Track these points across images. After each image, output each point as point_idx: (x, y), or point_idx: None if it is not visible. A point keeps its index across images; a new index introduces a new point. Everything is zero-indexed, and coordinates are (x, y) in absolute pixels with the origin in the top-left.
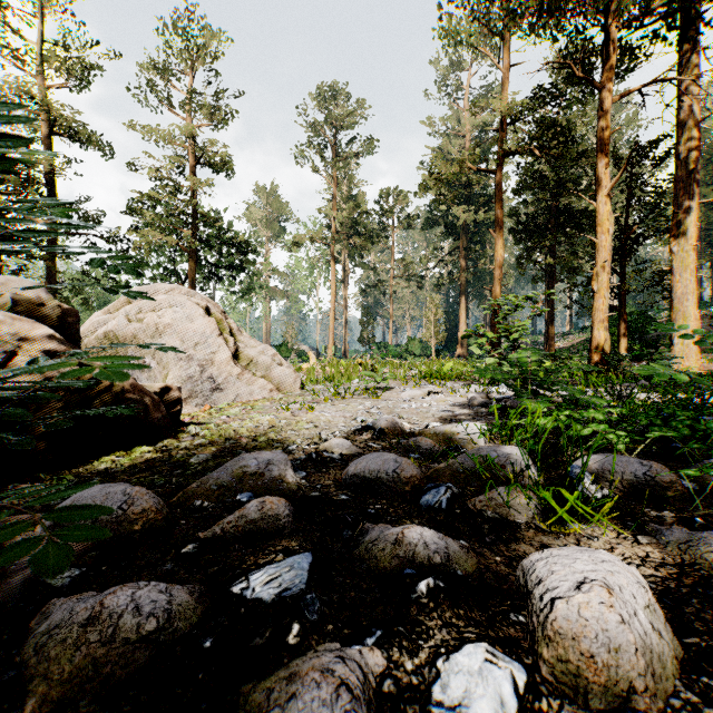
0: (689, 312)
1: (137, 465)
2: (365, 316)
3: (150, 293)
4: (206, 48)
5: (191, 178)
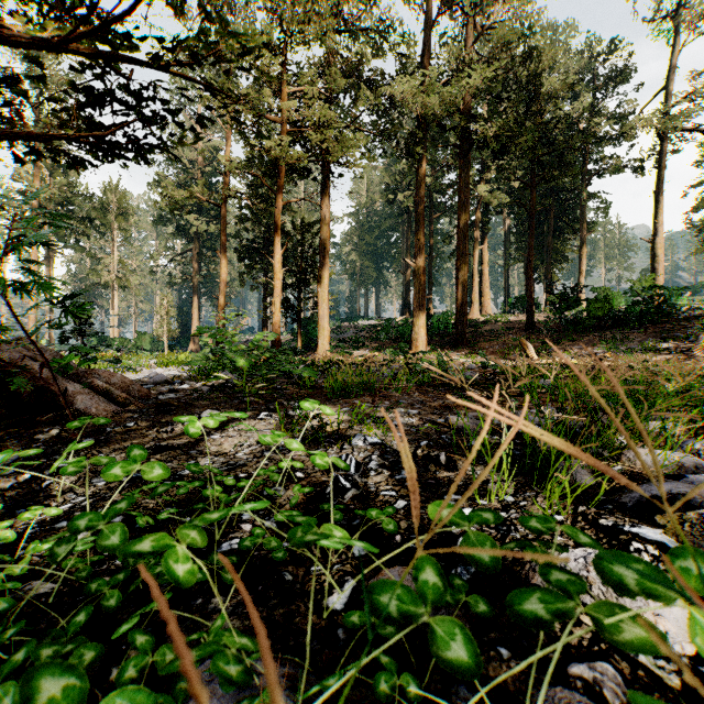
0: (325, 326)
1: None
2: None
3: None
4: None
5: None
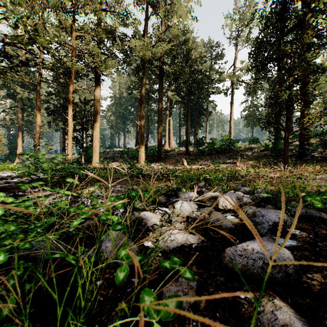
0: (96, 151)
1: None
2: None
3: None
4: None
5: None
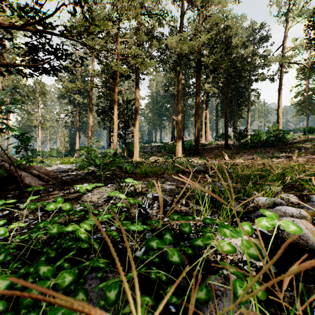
0: (137, 146)
1: None
2: None
3: None
4: None
5: None
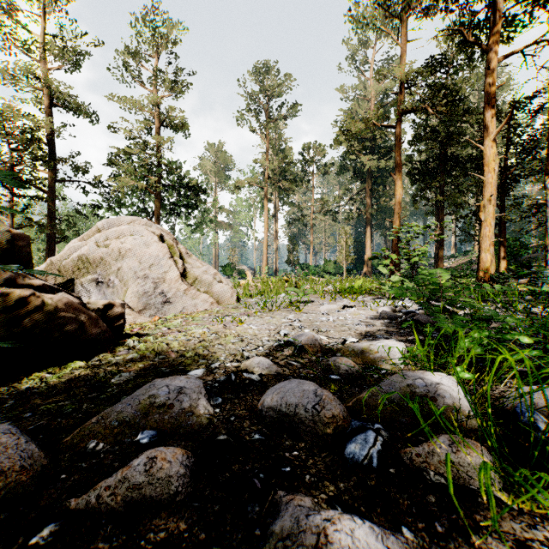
0: None
1: (56, 386)
2: (291, 243)
3: (116, 224)
4: (168, 36)
5: (156, 137)
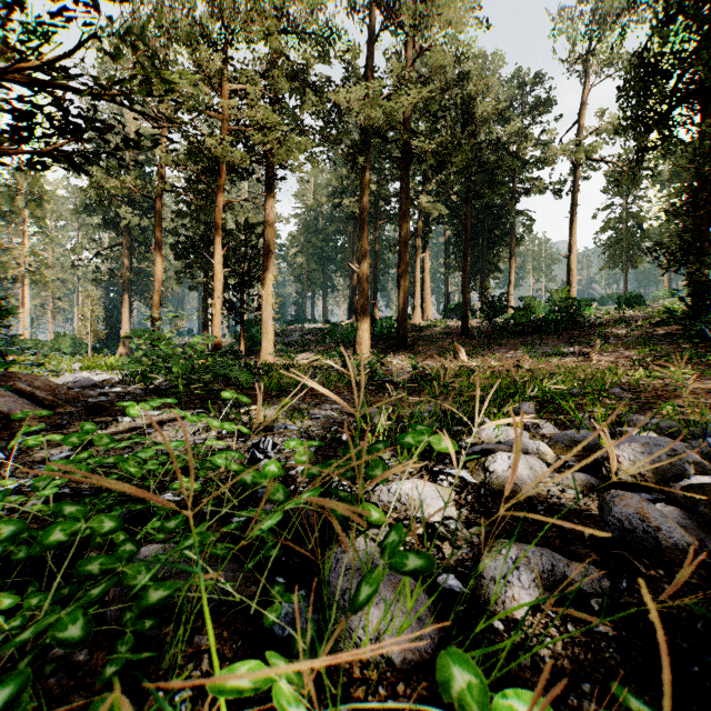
0: (269, 329)
1: None
2: None
3: None
4: None
5: None
